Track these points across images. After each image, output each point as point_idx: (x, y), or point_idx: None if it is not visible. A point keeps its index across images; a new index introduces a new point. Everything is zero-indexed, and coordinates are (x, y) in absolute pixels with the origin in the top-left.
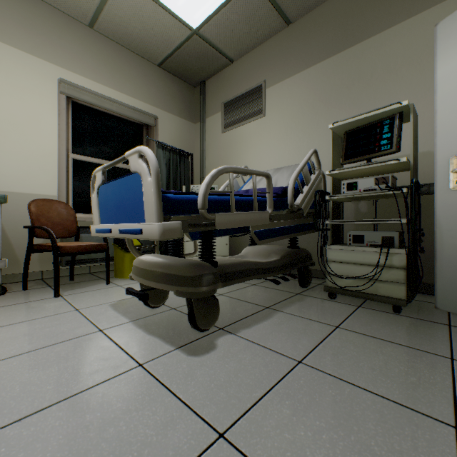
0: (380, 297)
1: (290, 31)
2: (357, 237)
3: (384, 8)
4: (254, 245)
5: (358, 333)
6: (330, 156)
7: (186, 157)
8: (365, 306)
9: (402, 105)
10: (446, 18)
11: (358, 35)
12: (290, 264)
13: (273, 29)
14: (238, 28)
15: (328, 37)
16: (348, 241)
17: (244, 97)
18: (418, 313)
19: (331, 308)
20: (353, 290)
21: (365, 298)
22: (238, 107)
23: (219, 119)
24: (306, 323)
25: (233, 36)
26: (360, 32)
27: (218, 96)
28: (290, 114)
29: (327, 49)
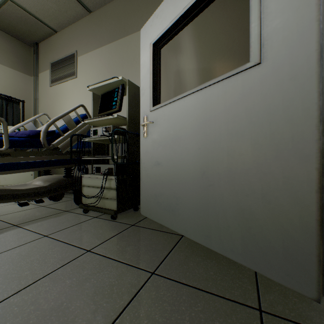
0: (104, 209)
1: (91, 18)
2: (98, 168)
3: (140, 16)
4: (44, 175)
5: (53, 239)
6: (92, 110)
7: (15, 102)
8: (100, 217)
9: (119, 79)
10: (143, 27)
11: (127, 30)
12: (57, 189)
13: (79, 13)
14: (48, 4)
15: (112, 27)
16: (93, 171)
17: (64, 61)
18: (128, 218)
19: (71, 220)
20: (90, 206)
21: (98, 211)
22: (60, 68)
23: (48, 75)
24: (25, 235)
25: (47, 10)
26: (128, 28)
27: (47, 57)
28: (91, 78)
29: (112, 36)
